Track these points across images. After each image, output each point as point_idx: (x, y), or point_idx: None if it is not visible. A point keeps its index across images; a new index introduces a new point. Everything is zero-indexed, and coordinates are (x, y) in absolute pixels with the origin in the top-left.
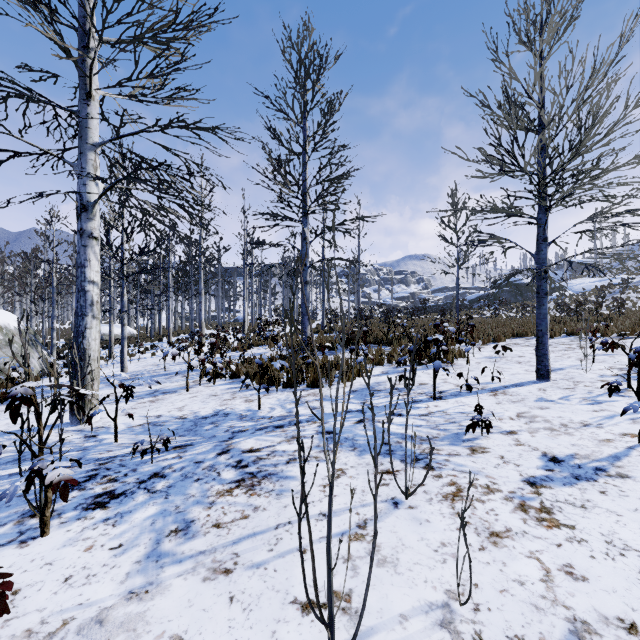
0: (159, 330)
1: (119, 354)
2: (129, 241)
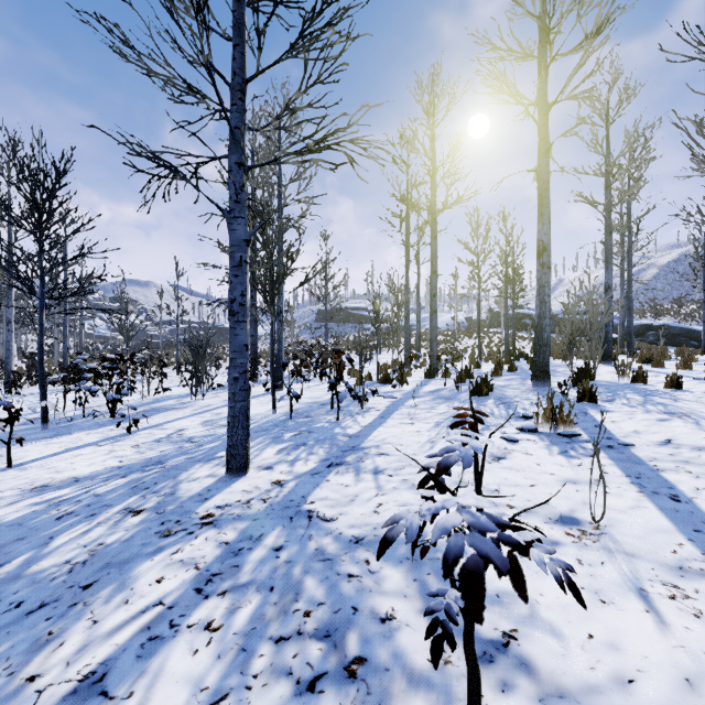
0: None
1: None
2: None
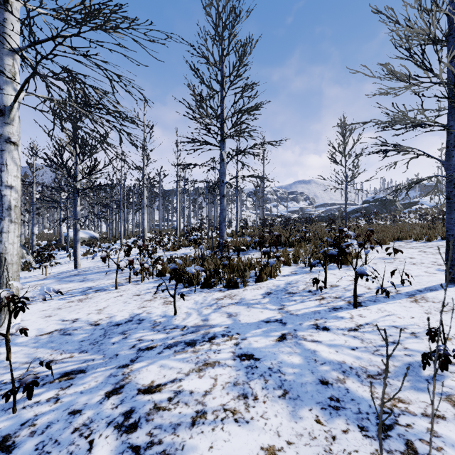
0: (115, 234)
1: (82, 252)
2: (81, 163)
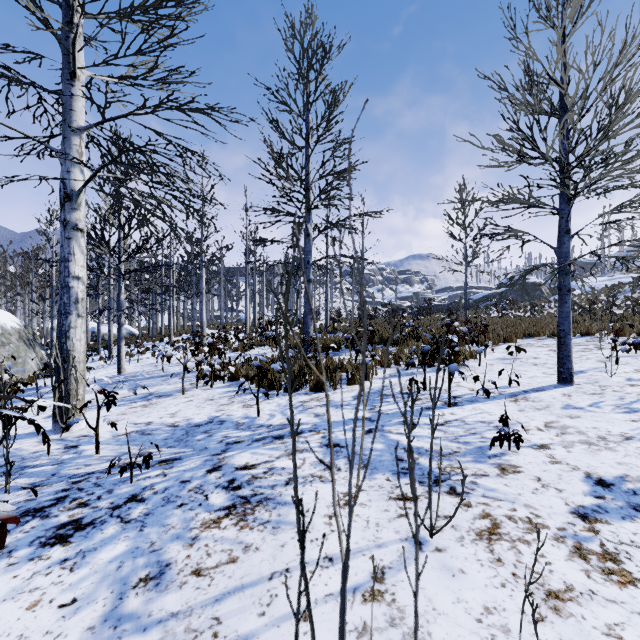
0: (161, 330)
1: None
2: (126, 238)
